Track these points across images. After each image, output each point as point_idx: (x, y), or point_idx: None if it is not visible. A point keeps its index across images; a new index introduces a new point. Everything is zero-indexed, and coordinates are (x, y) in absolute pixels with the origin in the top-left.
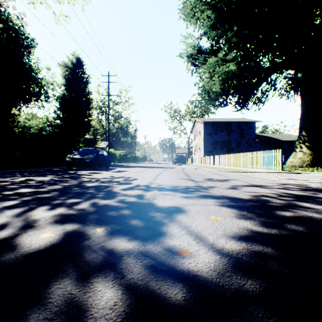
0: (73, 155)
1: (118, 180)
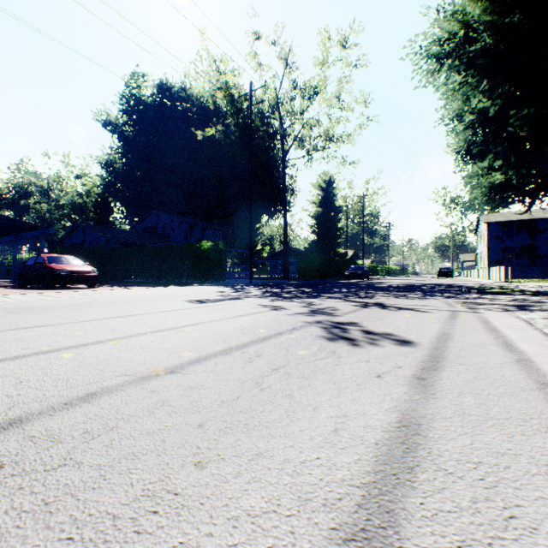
0: (349, 270)
1: (384, 282)
